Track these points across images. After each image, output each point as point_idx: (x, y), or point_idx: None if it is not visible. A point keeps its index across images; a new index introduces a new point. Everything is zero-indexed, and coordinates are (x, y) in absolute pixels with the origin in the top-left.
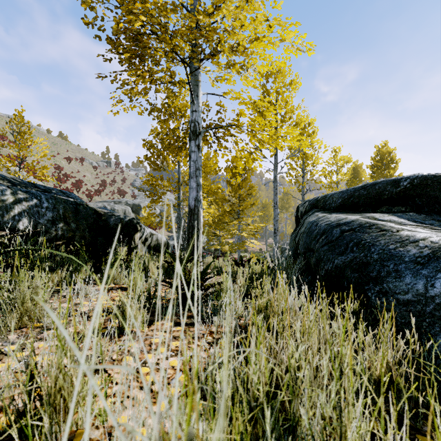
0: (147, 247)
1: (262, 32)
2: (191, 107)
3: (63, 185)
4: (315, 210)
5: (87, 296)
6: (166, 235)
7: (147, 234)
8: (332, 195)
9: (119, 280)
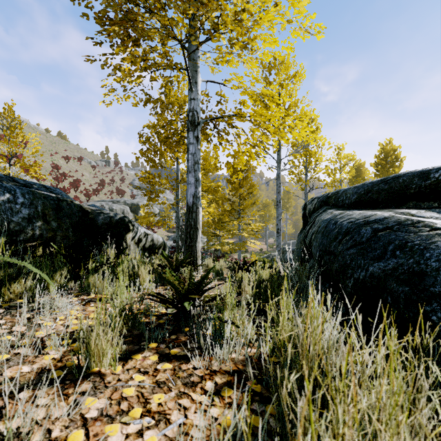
0: (141, 248)
1: (270, 0)
2: (189, 95)
3: (60, 184)
4: (326, 207)
5: (54, 313)
6: (165, 235)
7: (141, 234)
8: (345, 191)
9: (102, 288)
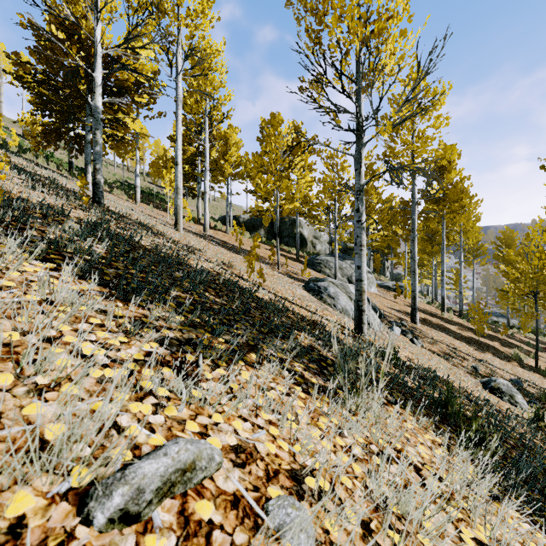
0: None
1: None
2: None
3: None
4: None
5: None
6: None
7: None
8: None
9: None
